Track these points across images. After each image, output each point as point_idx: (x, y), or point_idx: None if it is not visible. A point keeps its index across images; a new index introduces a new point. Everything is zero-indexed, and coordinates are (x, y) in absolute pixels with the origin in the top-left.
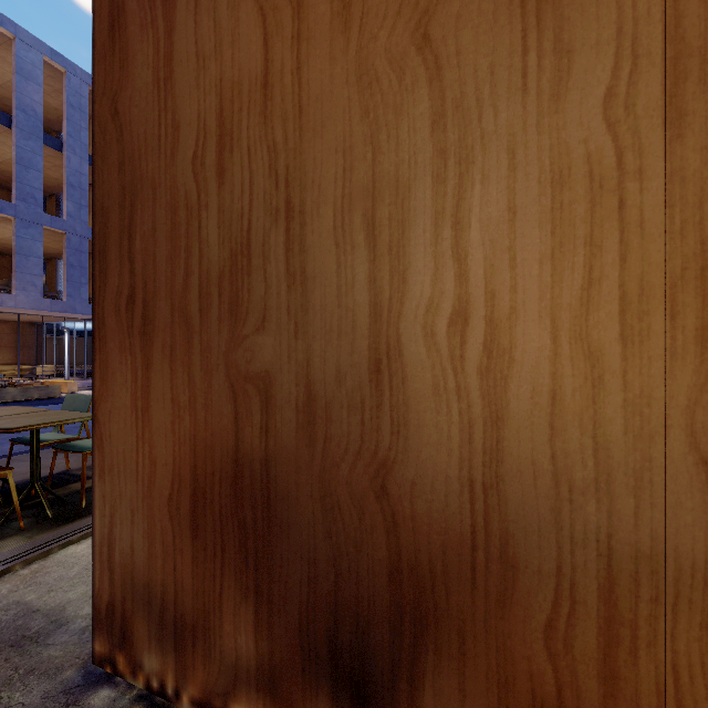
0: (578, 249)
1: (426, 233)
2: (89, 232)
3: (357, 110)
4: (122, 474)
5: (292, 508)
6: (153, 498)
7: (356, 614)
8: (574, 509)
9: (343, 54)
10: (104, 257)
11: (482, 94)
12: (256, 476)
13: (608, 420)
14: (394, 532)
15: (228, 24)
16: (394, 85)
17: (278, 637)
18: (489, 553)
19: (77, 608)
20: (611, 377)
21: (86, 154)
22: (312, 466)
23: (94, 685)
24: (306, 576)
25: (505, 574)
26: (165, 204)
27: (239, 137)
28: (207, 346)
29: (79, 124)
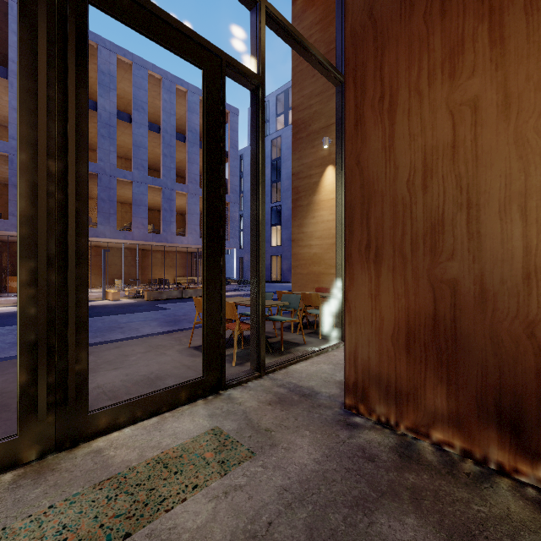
0: None
1: None
2: None
3: (514, 156)
4: (362, 324)
5: (471, 341)
6: (381, 335)
7: (514, 392)
8: None
9: (505, 131)
10: (351, 227)
11: None
12: (447, 326)
13: None
14: (539, 354)
15: (429, 120)
16: (539, 144)
17: (461, 401)
18: None
19: (319, 389)
20: None
21: None
22: (484, 322)
23: (351, 415)
24: (480, 373)
25: None
26: (389, 203)
27: (436, 171)
28: (416, 267)
29: None
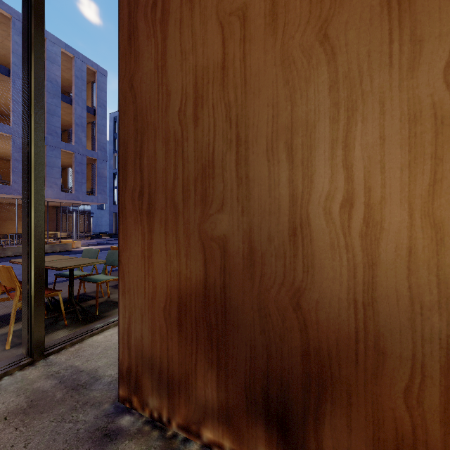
0: (426, 161)
1: (325, 153)
2: (86, 152)
3: (281, 80)
4: (135, 293)
5: (240, 315)
6: (154, 308)
7: (281, 378)
8: (424, 319)
9: (272, 48)
10: (125, 169)
11: (362, 69)
12: (217, 296)
13: (447, 265)
14: (305, 331)
15: (200, 33)
16: (305, 65)
17: (231, 390)
18: (367, 345)
19: (104, 371)
20: (449, 239)
21: (85, 105)
22: (252, 290)
23: (121, 413)
24: (249, 355)
25: (377, 358)
26: (161, 138)
27: (207, 99)
28: (187, 220)
29: (81, 88)
